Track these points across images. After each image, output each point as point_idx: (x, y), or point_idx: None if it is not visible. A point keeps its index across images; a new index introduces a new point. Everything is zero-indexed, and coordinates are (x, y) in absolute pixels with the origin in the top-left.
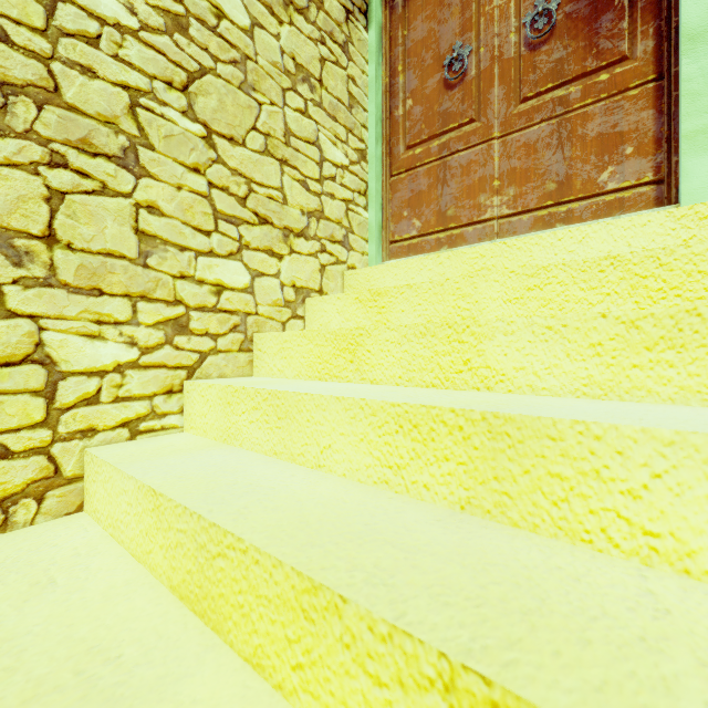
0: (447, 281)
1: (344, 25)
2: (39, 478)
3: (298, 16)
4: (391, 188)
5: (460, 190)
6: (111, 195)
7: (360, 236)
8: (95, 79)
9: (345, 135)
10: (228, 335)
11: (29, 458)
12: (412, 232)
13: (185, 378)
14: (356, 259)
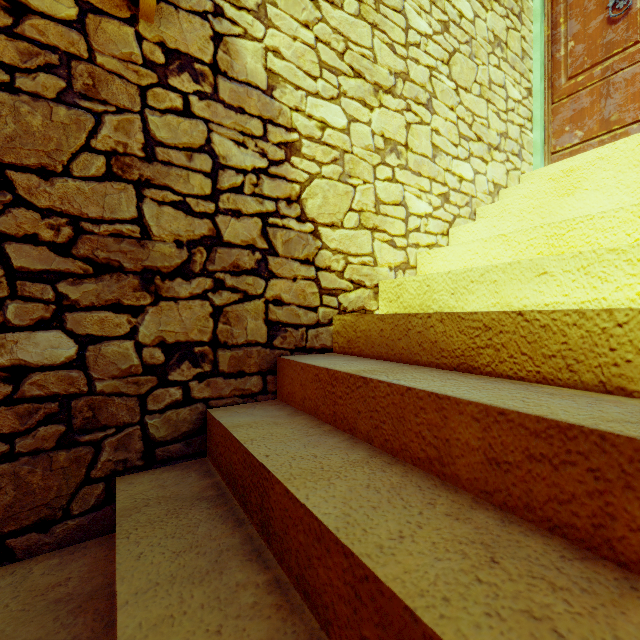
0: (637, 146)
1: (519, 1)
2: (403, 262)
3: (494, 3)
4: (552, 113)
5: (624, 99)
6: (423, 124)
7: (527, 151)
8: (418, 65)
9: (519, 79)
10: (464, 208)
11: (400, 251)
12: (573, 142)
13: (447, 229)
14: (525, 168)
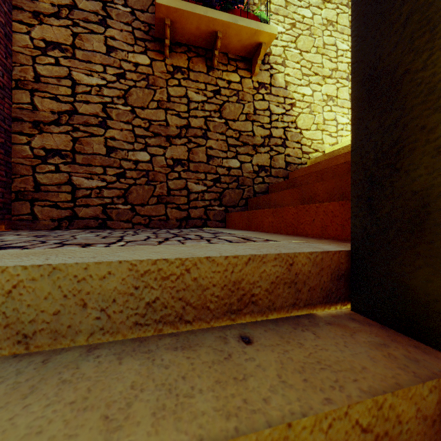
0: None
1: None
2: (335, 143)
3: None
4: None
5: None
6: (344, 87)
7: None
8: (342, 63)
9: None
10: None
11: (334, 138)
12: None
13: None
14: None
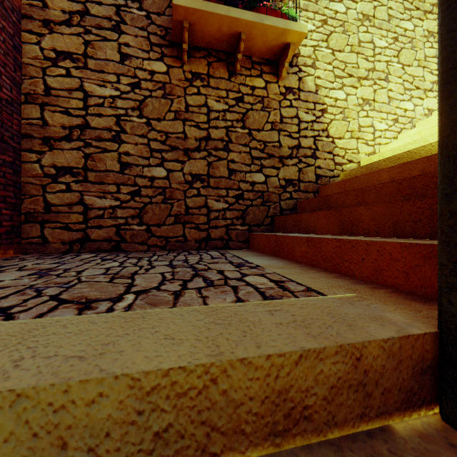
0: None
1: None
2: (372, 152)
3: (428, 15)
4: None
5: None
6: (383, 89)
7: None
8: (380, 62)
9: None
10: (407, 124)
11: (371, 147)
12: None
13: (397, 135)
14: None
